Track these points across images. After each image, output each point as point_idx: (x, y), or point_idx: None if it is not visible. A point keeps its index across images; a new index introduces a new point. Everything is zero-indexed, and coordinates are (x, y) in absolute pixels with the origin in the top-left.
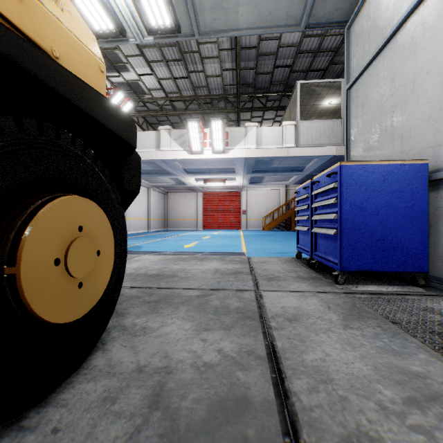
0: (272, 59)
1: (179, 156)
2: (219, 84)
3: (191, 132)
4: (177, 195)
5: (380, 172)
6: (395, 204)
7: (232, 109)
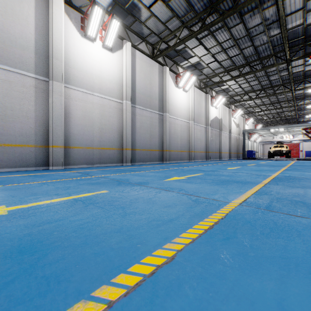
0: (308, 113)
1: (279, 140)
2: (290, 117)
3: (283, 136)
4: (268, 145)
5: (307, 151)
6: (308, 153)
7: (294, 121)
